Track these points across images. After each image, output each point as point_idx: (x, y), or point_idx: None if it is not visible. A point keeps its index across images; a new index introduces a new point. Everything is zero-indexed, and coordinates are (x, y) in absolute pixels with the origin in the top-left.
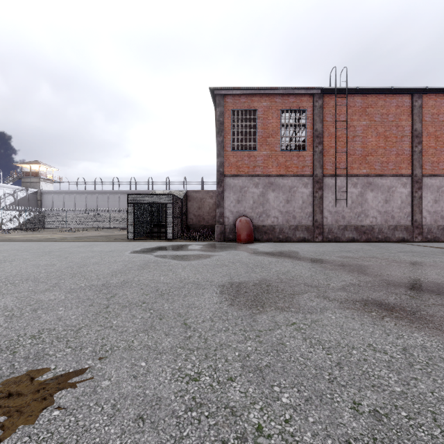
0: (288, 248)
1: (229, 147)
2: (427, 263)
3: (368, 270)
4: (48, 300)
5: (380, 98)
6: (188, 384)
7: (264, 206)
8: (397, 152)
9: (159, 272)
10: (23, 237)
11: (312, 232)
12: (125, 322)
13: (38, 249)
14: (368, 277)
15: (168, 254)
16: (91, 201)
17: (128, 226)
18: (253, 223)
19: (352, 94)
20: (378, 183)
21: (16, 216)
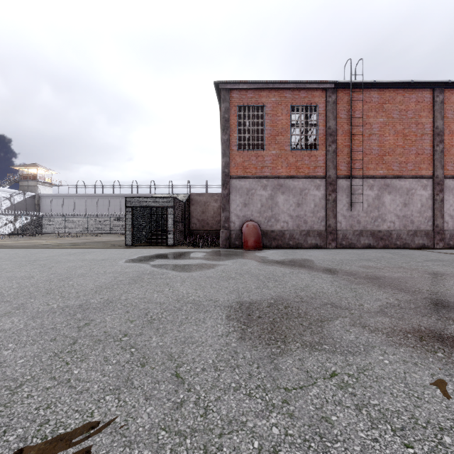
0: (301, 256)
1: (235, 146)
2: None
3: (401, 284)
4: (0, 331)
5: (398, 93)
6: None
7: (273, 210)
8: (416, 151)
9: (153, 288)
10: (16, 243)
11: (325, 237)
12: (91, 372)
13: (23, 257)
14: (406, 295)
15: (167, 264)
16: (91, 205)
17: (126, 231)
18: (261, 228)
19: (368, 88)
20: (396, 185)
21: (12, 220)
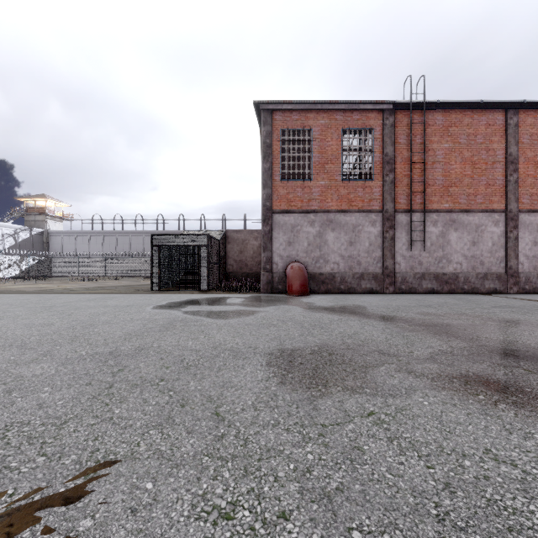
0: (353, 302)
1: (278, 176)
2: (534, 322)
3: (459, 331)
4: (32, 376)
5: (466, 114)
6: (216, 526)
7: (322, 249)
8: (487, 182)
9: (187, 335)
10: (24, 288)
11: (381, 281)
12: (132, 412)
13: (37, 303)
14: (462, 342)
15: (201, 310)
16: (110, 244)
17: (152, 274)
18: (308, 271)
19: (431, 109)
20: (463, 220)
21: (16, 261)
